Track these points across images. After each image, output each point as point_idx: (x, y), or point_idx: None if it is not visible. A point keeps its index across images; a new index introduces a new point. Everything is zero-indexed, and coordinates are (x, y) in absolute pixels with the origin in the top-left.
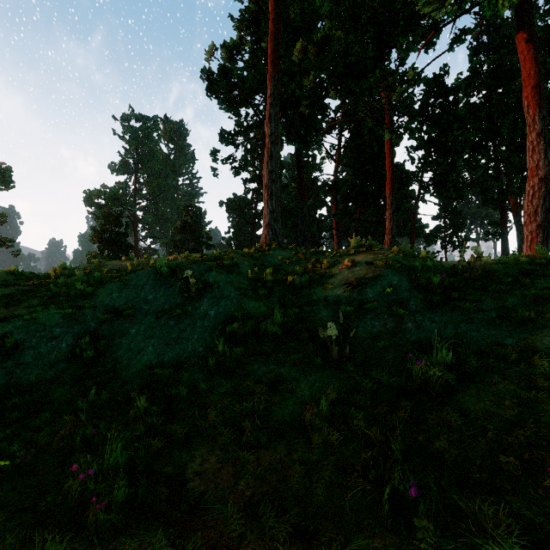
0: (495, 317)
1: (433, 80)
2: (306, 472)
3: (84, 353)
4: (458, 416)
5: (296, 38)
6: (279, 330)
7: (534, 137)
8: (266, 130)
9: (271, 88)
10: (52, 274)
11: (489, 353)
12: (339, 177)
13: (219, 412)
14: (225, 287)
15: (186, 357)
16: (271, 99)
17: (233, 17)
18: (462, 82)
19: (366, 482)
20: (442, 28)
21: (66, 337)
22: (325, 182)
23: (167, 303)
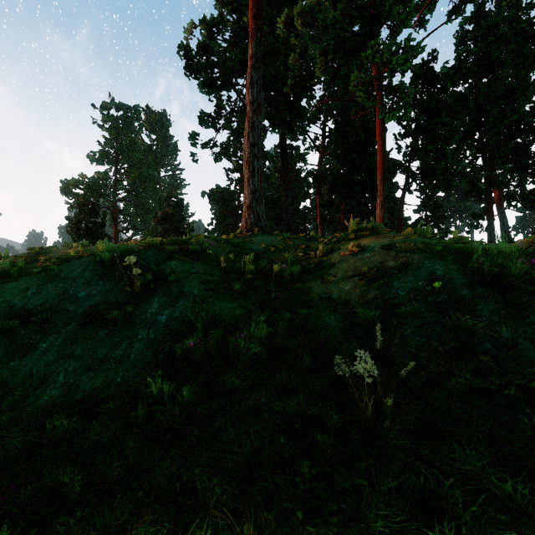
0: None
1: (421, 66)
2: None
3: None
4: None
5: (280, 13)
6: (261, 351)
7: None
8: (247, 96)
9: (252, 48)
10: None
11: None
12: (324, 166)
13: None
14: (187, 280)
15: (110, 395)
16: (253, 60)
17: None
18: (449, 70)
19: None
20: None
21: None
22: (309, 171)
23: (102, 303)
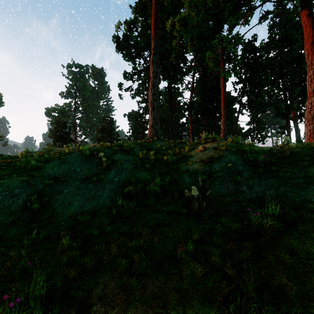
0: (303, 183)
1: (248, 43)
2: (179, 299)
3: (33, 206)
4: (288, 255)
5: (168, 17)
6: (159, 191)
7: (311, 73)
8: (151, 69)
9: (153, 44)
10: (20, 155)
11: (302, 207)
12: (193, 100)
13: (118, 247)
14: (125, 163)
15: (99, 208)
16: (154, 50)
17: (131, 6)
18: (264, 45)
19: (226, 311)
20: (255, 9)
21: (22, 195)
22: (185, 103)
23: (88, 173)
